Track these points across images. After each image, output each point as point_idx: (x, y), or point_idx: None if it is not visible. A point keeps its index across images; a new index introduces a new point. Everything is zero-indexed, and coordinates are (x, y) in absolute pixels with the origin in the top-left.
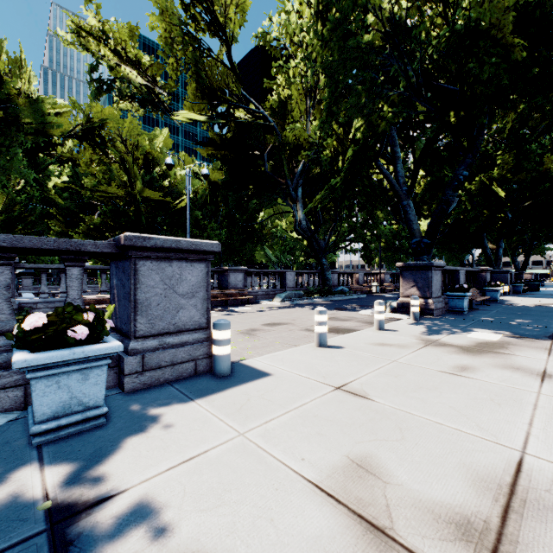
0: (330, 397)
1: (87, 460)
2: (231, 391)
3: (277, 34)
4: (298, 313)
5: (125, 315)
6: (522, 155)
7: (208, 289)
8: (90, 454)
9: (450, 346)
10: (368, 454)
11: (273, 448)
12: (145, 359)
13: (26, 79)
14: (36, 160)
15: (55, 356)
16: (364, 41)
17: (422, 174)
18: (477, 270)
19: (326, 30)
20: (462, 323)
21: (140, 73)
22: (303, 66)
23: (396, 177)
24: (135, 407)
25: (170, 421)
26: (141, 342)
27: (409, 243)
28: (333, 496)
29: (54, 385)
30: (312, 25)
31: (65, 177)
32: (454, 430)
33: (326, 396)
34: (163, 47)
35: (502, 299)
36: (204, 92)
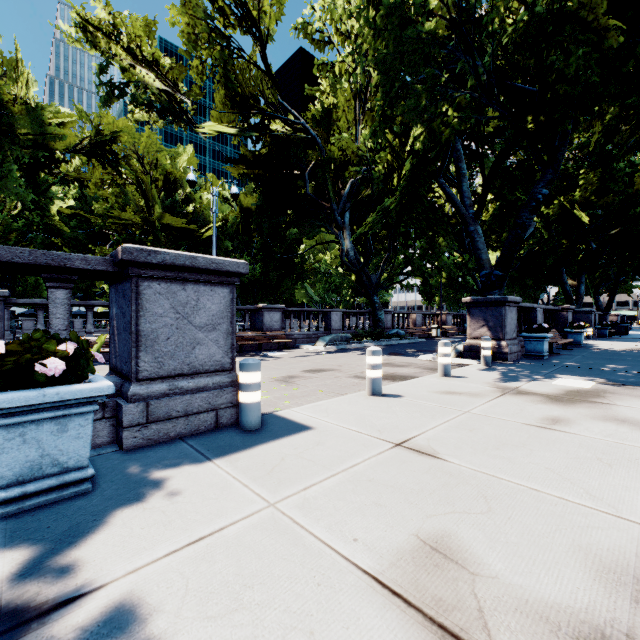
0: (389, 455)
1: (56, 542)
2: (260, 449)
3: (321, 25)
4: (345, 358)
5: (126, 352)
6: (608, 174)
7: (233, 321)
8: (61, 533)
9: (534, 395)
10: (445, 532)
11: (314, 524)
12: (150, 407)
13: (23, 82)
14: (36, 179)
15: (17, 398)
16: (424, 30)
17: (489, 198)
18: (557, 309)
19: (379, 16)
20: (544, 369)
21: (158, 76)
22: (352, 63)
23: (461, 198)
24: (133, 469)
25: (178, 487)
26: (145, 386)
27: (475, 279)
28: (399, 595)
29: (16, 439)
30: (362, 10)
31: (71, 201)
32: (557, 499)
33: (383, 454)
34: (186, 44)
35: (586, 343)
36: (234, 100)
